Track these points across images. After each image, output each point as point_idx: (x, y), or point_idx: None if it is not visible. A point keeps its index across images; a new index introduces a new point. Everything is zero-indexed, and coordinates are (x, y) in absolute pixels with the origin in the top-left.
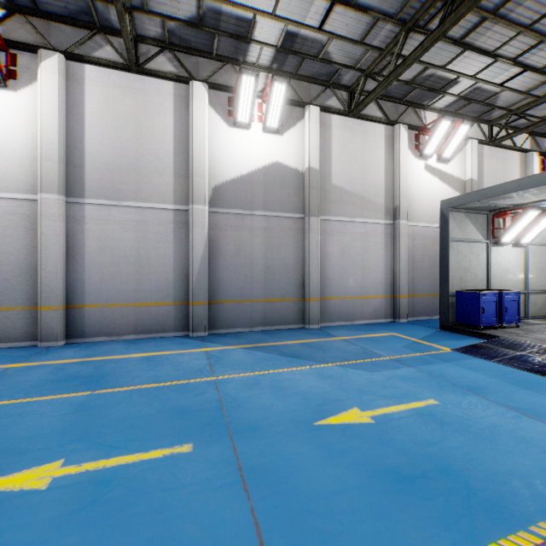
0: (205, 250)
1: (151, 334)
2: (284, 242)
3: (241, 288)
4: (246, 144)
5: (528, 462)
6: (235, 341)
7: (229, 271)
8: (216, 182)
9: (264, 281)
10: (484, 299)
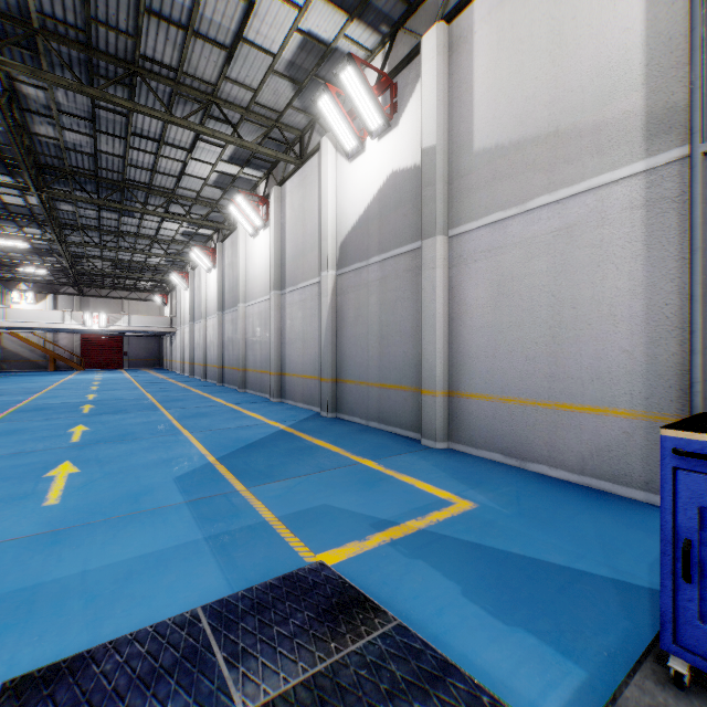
0: (327, 321)
1: (308, 406)
2: (400, 295)
3: (359, 366)
4: (363, 172)
5: None
6: (308, 426)
7: (350, 344)
8: (341, 238)
9: (379, 358)
10: (706, 491)
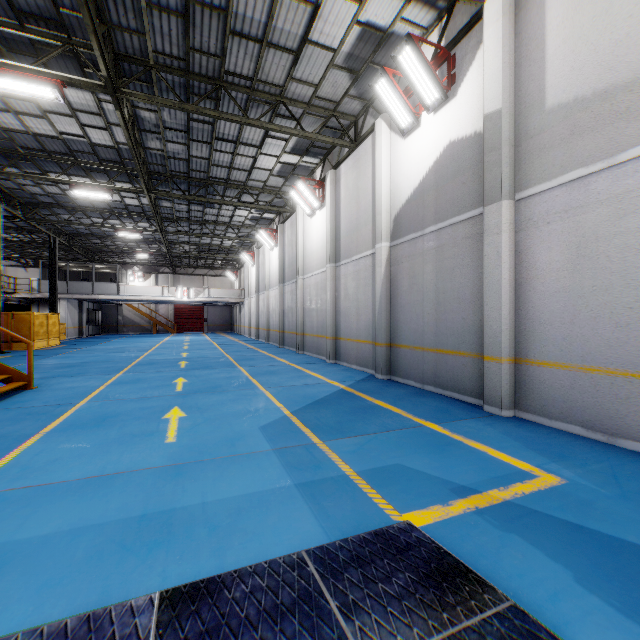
0: (382, 289)
1: (362, 368)
2: (458, 262)
3: (414, 332)
4: (418, 147)
5: (64, 448)
6: (366, 386)
7: (405, 311)
8: (395, 211)
9: (435, 324)
10: None
